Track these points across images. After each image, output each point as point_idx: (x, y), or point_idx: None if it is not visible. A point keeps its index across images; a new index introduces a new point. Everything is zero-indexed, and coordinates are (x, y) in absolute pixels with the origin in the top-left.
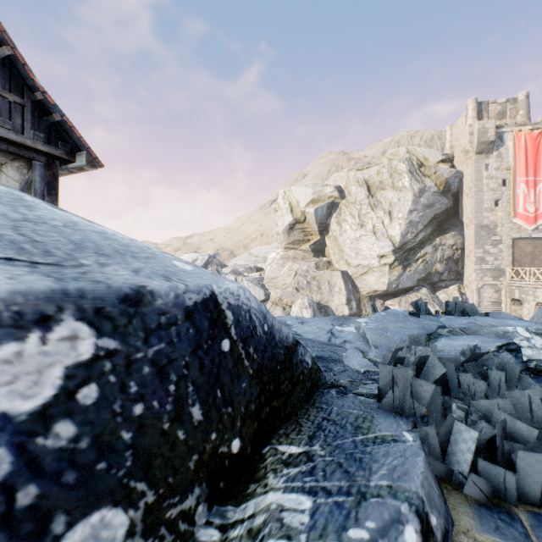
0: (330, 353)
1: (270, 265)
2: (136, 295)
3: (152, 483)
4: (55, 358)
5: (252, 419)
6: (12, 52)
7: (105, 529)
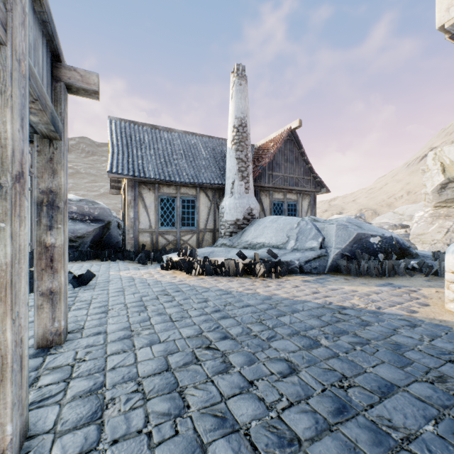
0: (427, 256)
1: (416, 223)
2: (382, 234)
3: (385, 254)
4: (377, 239)
5: (398, 255)
6: (310, 166)
7: (381, 255)
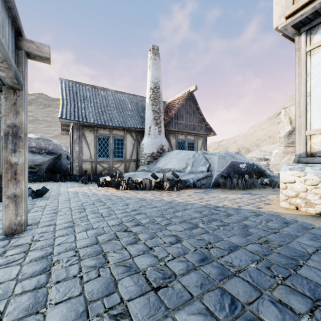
0: (276, 176)
1: (274, 157)
2: (247, 162)
3: (249, 175)
4: (244, 165)
5: (257, 175)
6: (203, 117)
7: (247, 176)
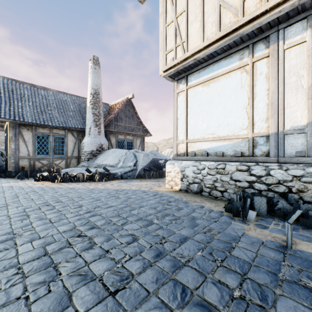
0: None
1: None
2: (166, 159)
3: None
4: (163, 161)
5: None
6: (140, 120)
7: (165, 169)
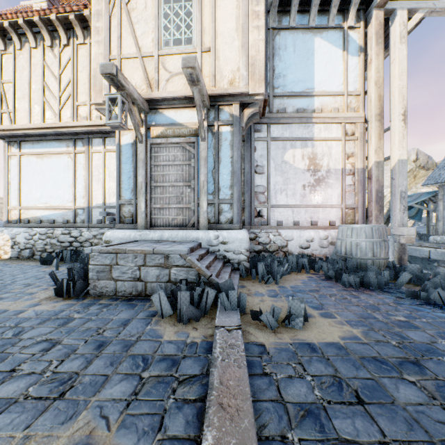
0: None
1: None
2: None
3: None
4: None
5: None
6: None
7: None
